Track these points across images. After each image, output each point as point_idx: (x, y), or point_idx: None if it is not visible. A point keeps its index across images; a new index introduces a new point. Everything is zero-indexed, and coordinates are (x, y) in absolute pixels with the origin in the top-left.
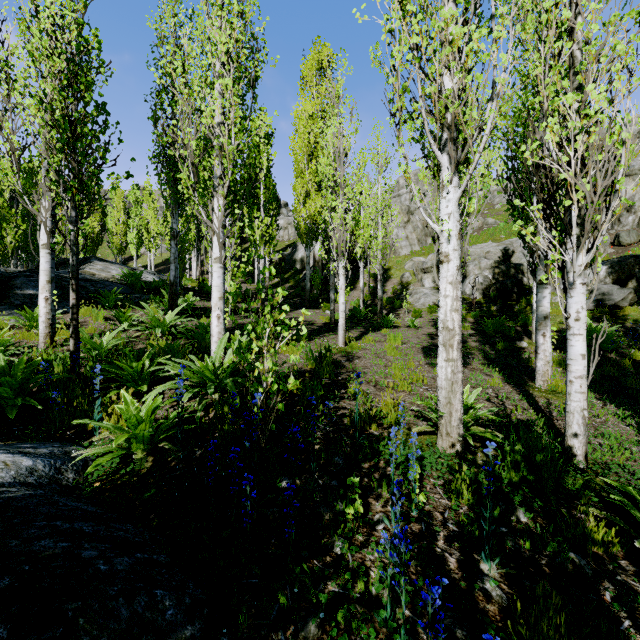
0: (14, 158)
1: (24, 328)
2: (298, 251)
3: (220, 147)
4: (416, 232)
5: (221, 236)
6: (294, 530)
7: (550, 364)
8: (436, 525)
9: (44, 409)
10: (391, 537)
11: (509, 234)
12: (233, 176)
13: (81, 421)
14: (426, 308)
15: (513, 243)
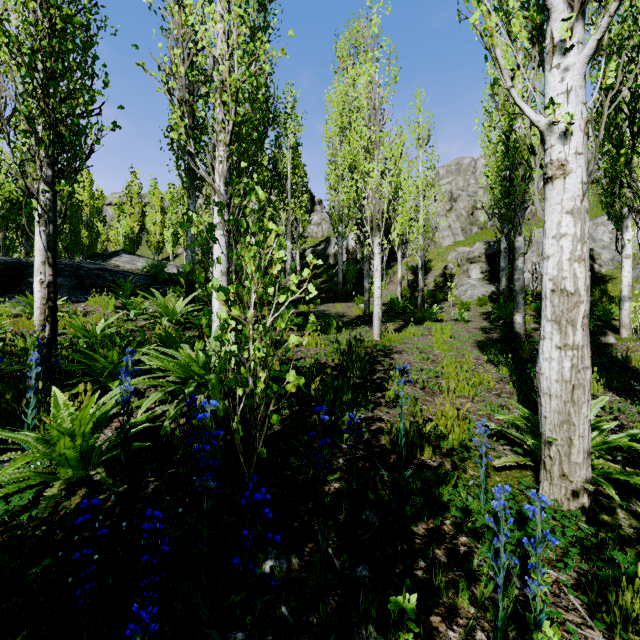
0: (3, 122)
1: (24, 316)
2: (331, 245)
3: (221, 82)
4: (460, 221)
5: (224, 196)
6: None
7: None
8: None
9: None
10: None
11: None
12: (238, 119)
13: None
14: (474, 301)
15: None
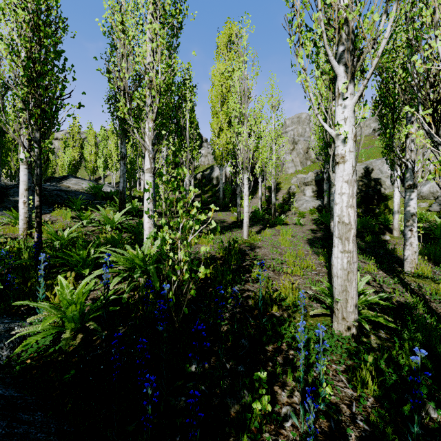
0: None
1: (10, 224)
2: (214, 171)
3: (150, 81)
4: (299, 157)
5: (151, 152)
6: (198, 433)
7: (416, 254)
8: (345, 422)
9: (4, 289)
10: (300, 438)
11: (368, 157)
12: (160, 104)
13: (21, 302)
14: (307, 211)
15: (372, 163)
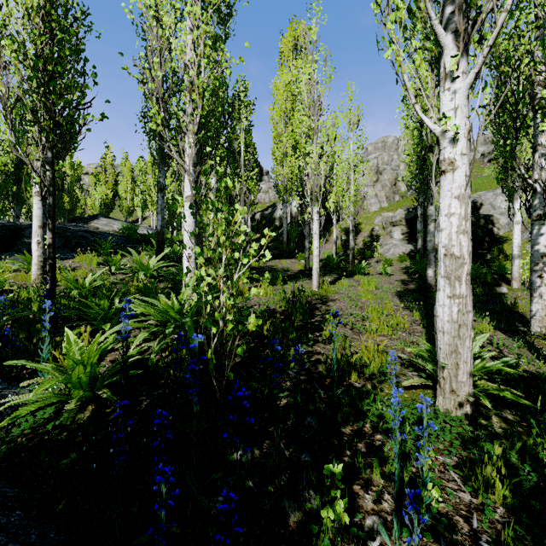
0: (7, 110)
1: (23, 271)
2: (277, 210)
3: (190, 83)
4: (384, 190)
5: (192, 174)
6: None
7: None
8: (463, 544)
9: (2, 346)
10: None
11: (475, 189)
12: (204, 113)
13: (16, 362)
14: (396, 258)
15: (481, 196)
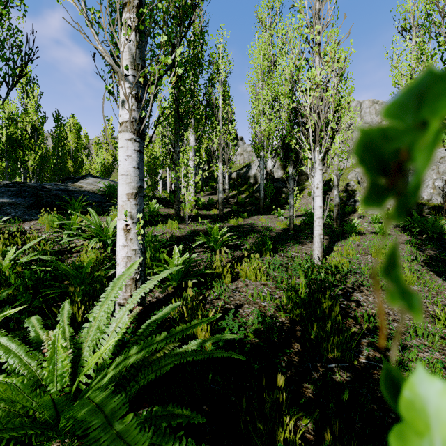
0: None
1: None
2: (251, 169)
3: None
4: None
5: (132, 84)
6: None
7: None
8: None
9: None
10: None
11: None
12: None
13: None
14: (380, 213)
15: None
